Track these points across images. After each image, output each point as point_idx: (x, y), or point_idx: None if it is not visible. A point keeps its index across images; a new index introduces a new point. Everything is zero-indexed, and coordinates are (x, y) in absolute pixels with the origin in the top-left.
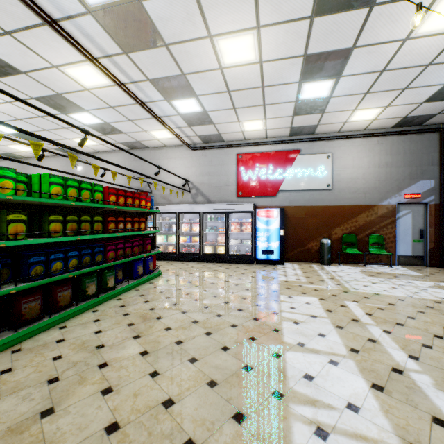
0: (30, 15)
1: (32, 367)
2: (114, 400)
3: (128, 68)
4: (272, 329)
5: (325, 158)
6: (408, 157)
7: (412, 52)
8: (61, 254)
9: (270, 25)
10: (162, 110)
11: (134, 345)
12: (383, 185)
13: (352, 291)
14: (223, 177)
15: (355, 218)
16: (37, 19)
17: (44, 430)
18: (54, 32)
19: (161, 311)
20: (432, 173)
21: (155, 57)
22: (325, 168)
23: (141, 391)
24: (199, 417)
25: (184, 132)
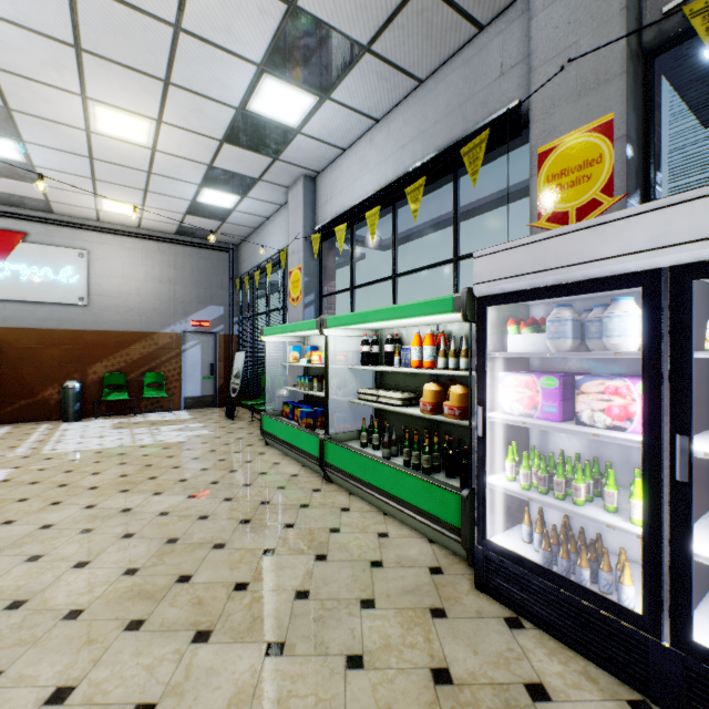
0: None
1: None
2: None
3: None
4: None
5: (77, 256)
6: (196, 275)
7: (113, 150)
8: None
9: None
10: None
11: None
12: (166, 307)
13: (40, 454)
14: None
15: (127, 349)
16: None
17: None
18: None
19: None
20: (222, 298)
21: None
22: (75, 271)
23: None
24: None
25: None
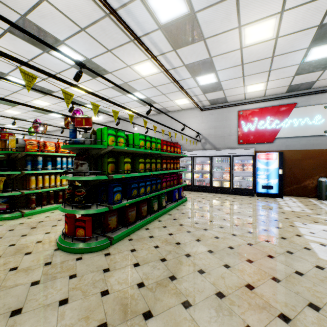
0: (125, 38)
1: (146, 250)
2: (210, 278)
3: (173, 59)
4: (303, 247)
5: (322, 108)
6: None
7: None
8: (143, 183)
9: (294, 7)
10: (187, 85)
11: (200, 245)
12: None
13: None
14: (226, 129)
15: None
16: (128, 39)
17: (177, 287)
18: (135, 45)
19: (204, 225)
20: None
21: (194, 49)
22: (321, 117)
23: (224, 275)
24: (280, 300)
25: (198, 99)
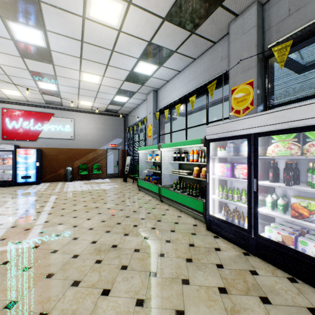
0: None
1: None
2: None
3: None
4: None
5: (70, 121)
6: (112, 127)
7: (87, 85)
8: None
9: None
10: None
11: None
12: (101, 139)
13: (63, 191)
14: None
15: (87, 155)
16: None
17: None
18: None
19: None
20: (121, 135)
21: None
22: (70, 127)
23: None
24: None
25: None
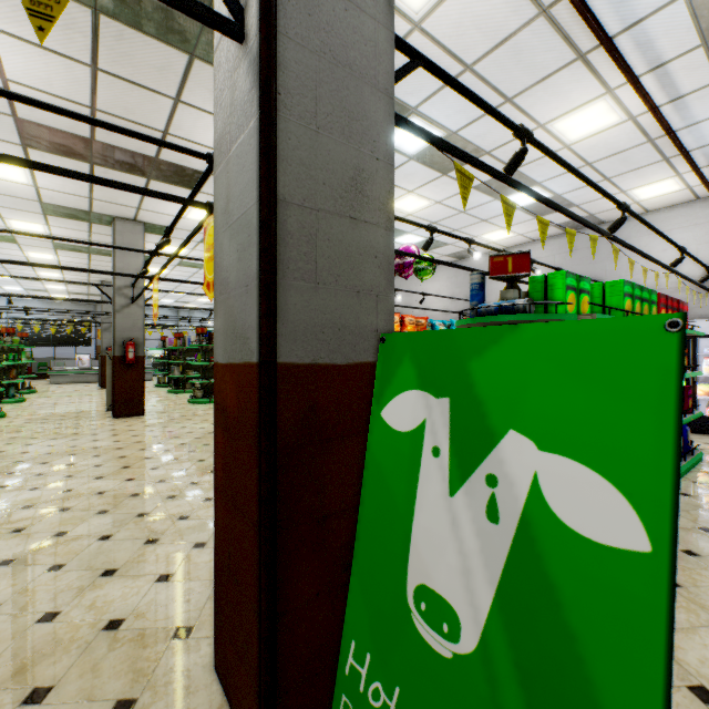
0: (563, 55)
1: None
2: None
3: (686, 73)
4: None
5: None
6: None
7: None
8: None
9: None
10: (699, 137)
11: None
12: None
13: None
14: None
15: None
16: (571, 56)
17: None
18: (583, 66)
19: None
20: None
21: None
22: None
23: None
24: None
25: None
